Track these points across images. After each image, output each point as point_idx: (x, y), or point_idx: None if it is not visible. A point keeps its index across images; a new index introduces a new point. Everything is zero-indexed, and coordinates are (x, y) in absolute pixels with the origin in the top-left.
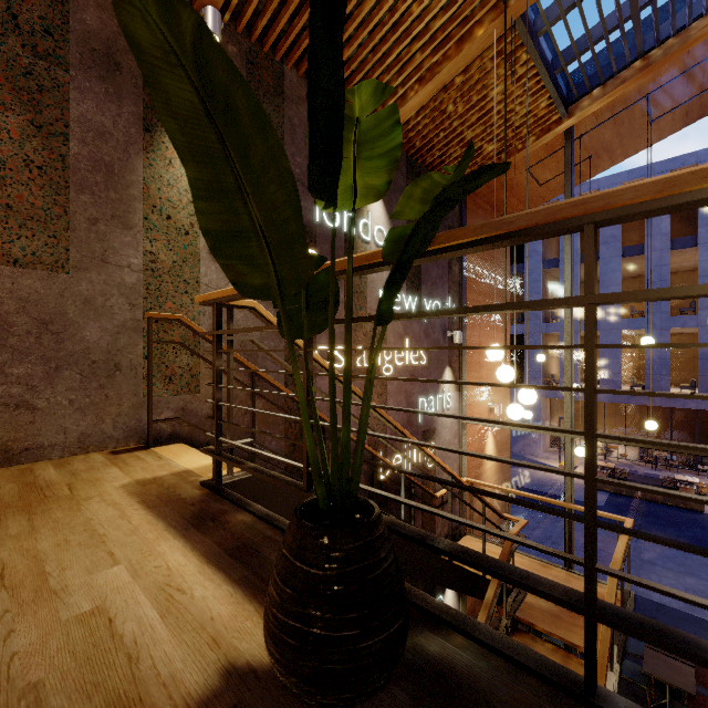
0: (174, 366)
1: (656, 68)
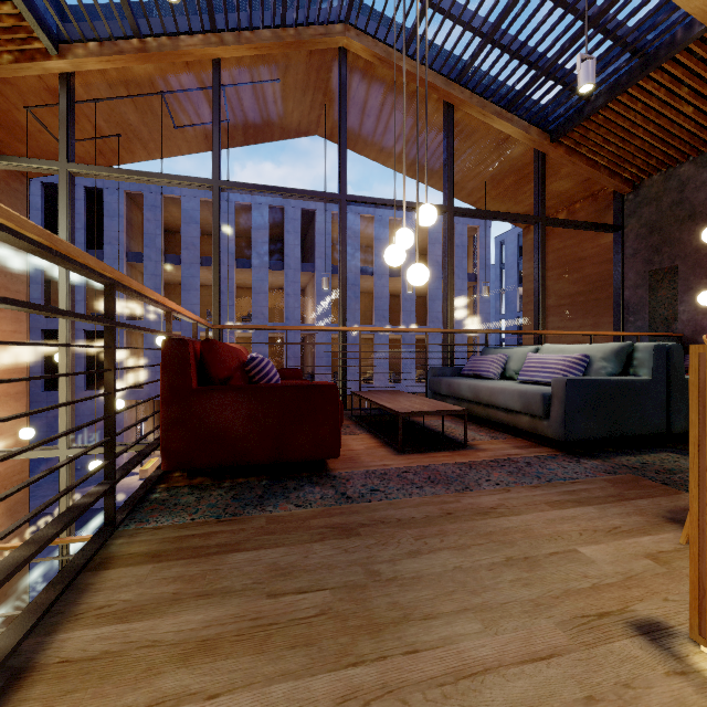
0: None
1: (155, 59)
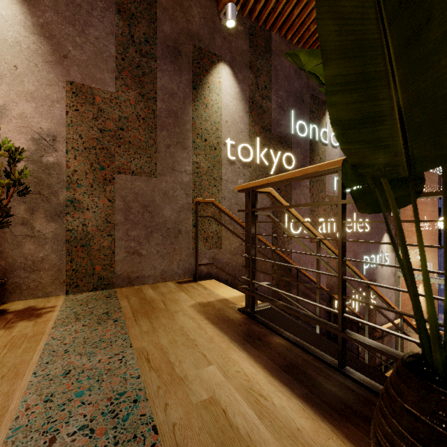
0: (208, 231)
1: None
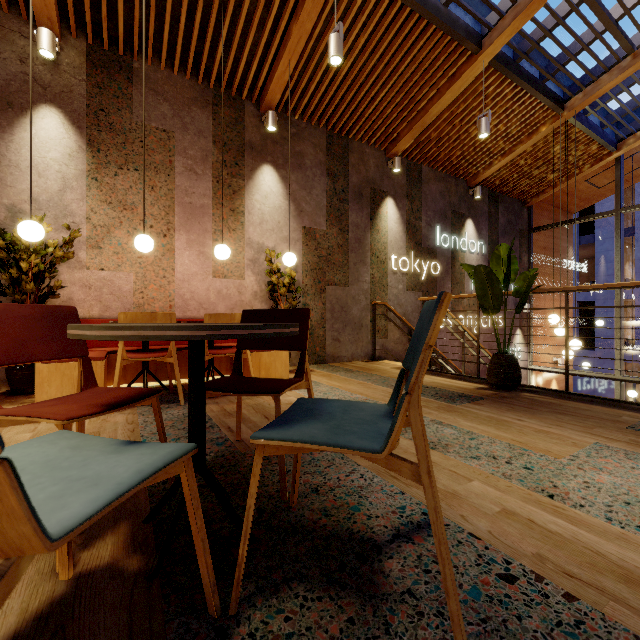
0: (379, 325)
1: None
